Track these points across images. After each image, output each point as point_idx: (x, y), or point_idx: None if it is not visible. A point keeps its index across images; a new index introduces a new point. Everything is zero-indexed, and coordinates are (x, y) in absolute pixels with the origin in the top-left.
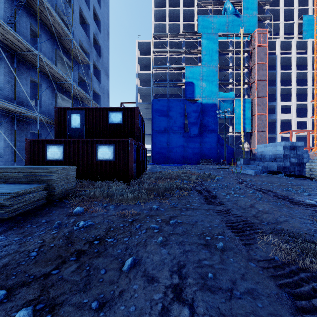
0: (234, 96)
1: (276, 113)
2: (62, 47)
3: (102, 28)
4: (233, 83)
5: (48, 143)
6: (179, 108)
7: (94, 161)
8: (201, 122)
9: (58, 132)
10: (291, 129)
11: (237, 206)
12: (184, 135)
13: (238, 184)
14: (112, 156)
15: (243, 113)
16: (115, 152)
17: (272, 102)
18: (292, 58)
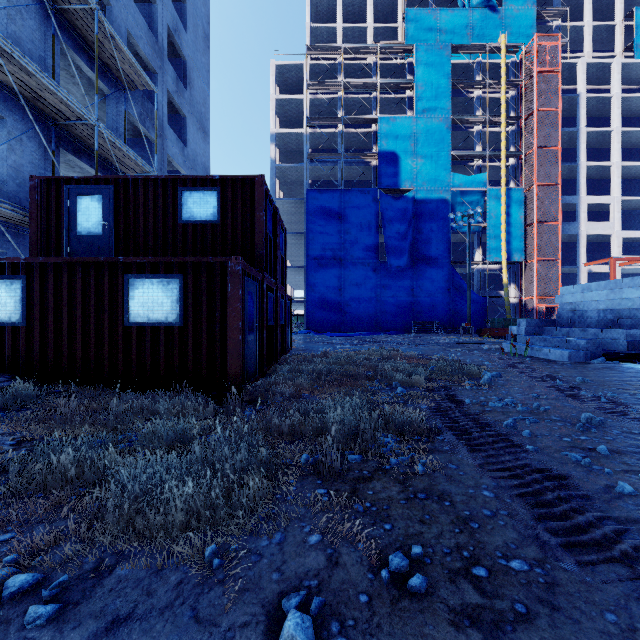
0: (487, 183)
1: (578, 221)
2: (75, 37)
3: (192, 22)
4: (484, 156)
5: None
6: (366, 210)
7: (120, 328)
8: (414, 240)
9: (41, 246)
10: (611, 256)
11: None
12: (378, 269)
13: (568, 397)
14: (174, 313)
15: (507, 220)
16: (184, 301)
17: (568, 197)
18: (614, 101)
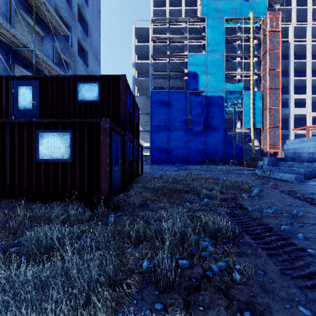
0: (243, 88)
1: (289, 107)
2: (24, 3)
3: (91, 3)
4: (241, 74)
5: None
6: (181, 101)
7: (33, 163)
8: (205, 117)
9: None
10: (306, 125)
11: None
12: (187, 132)
13: (311, 206)
14: (67, 153)
15: (253, 106)
16: (73, 146)
17: (284, 95)
18: (307, 46)
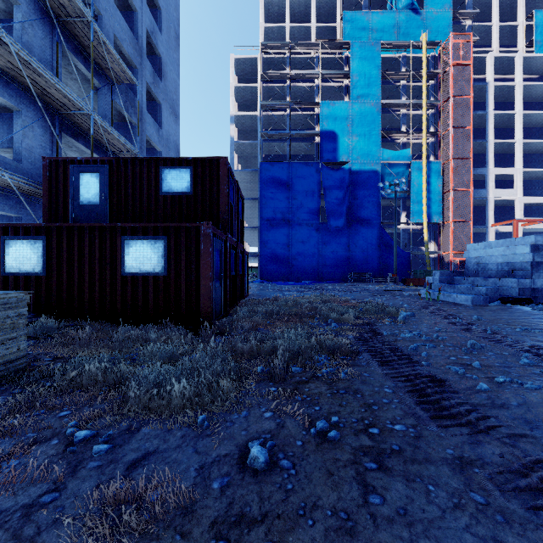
0: (410, 157)
1: (487, 189)
2: (73, 42)
3: (165, 25)
4: (408, 134)
5: (7, 235)
6: (310, 179)
7: (118, 277)
8: (350, 205)
9: (51, 213)
10: (515, 218)
11: None
12: (320, 228)
13: (463, 330)
14: (160, 265)
15: (428, 188)
16: (167, 256)
17: (479, 169)
18: (517, 88)
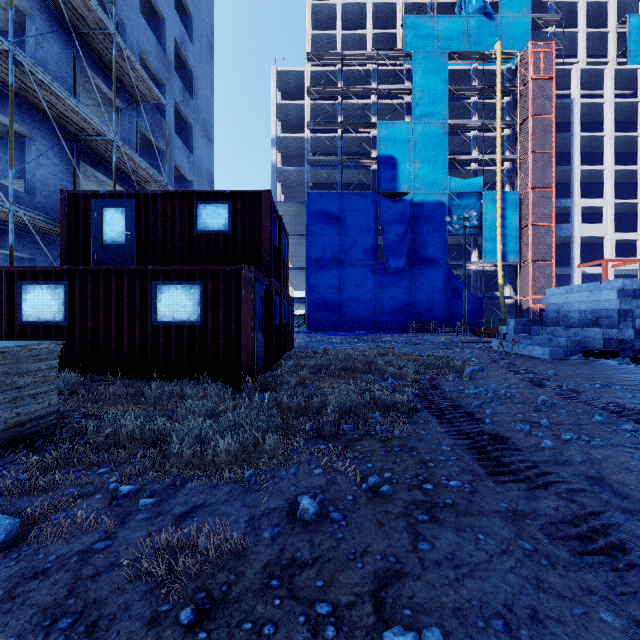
0: (482, 186)
1: (572, 224)
2: (93, 57)
3: (197, 34)
4: (480, 160)
5: (25, 279)
6: (365, 213)
7: (149, 327)
8: (411, 242)
9: (70, 254)
10: (605, 257)
11: (615, 493)
12: (376, 270)
13: (535, 386)
14: (196, 314)
15: (503, 222)
16: (204, 303)
17: (562, 200)
18: (607, 106)
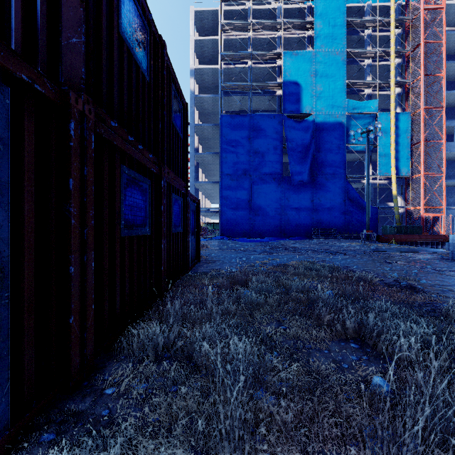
0: (377, 107)
1: None
2: None
3: None
4: (374, 85)
5: None
6: (272, 132)
7: None
8: (313, 158)
9: None
10: None
11: None
12: (282, 183)
13: None
14: None
15: (396, 139)
16: None
17: (448, 121)
18: None
